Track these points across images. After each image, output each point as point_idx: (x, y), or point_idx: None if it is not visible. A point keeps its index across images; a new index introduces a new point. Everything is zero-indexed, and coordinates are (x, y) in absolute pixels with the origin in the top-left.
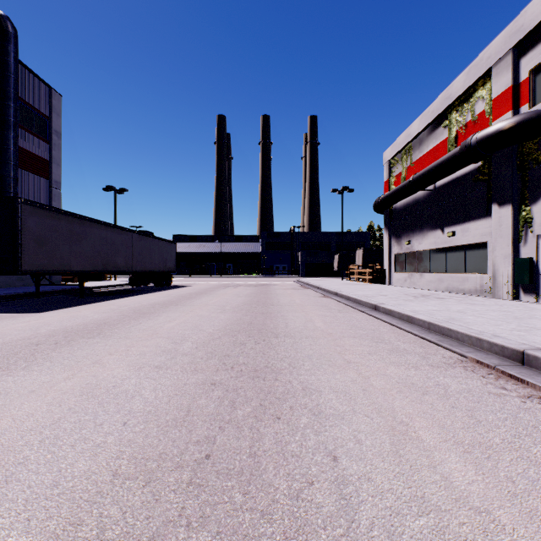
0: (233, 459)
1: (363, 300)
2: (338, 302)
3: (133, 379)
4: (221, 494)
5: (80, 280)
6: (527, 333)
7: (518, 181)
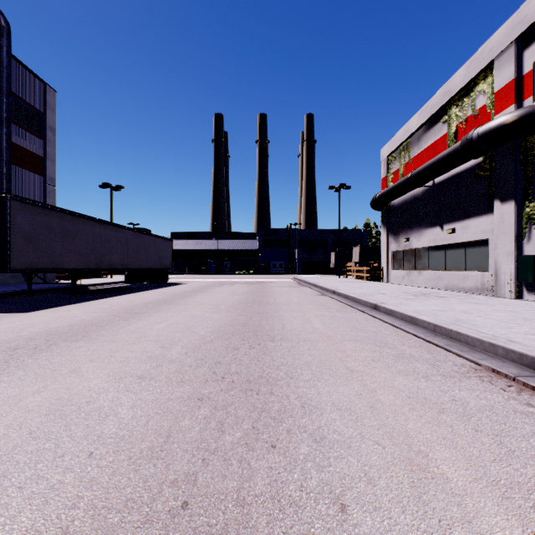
0: (216, 509)
1: (362, 299)
2: (336, 300)
3: (111, 392)
4: None
5: (73, 278)
6: None
7: (521, 176)
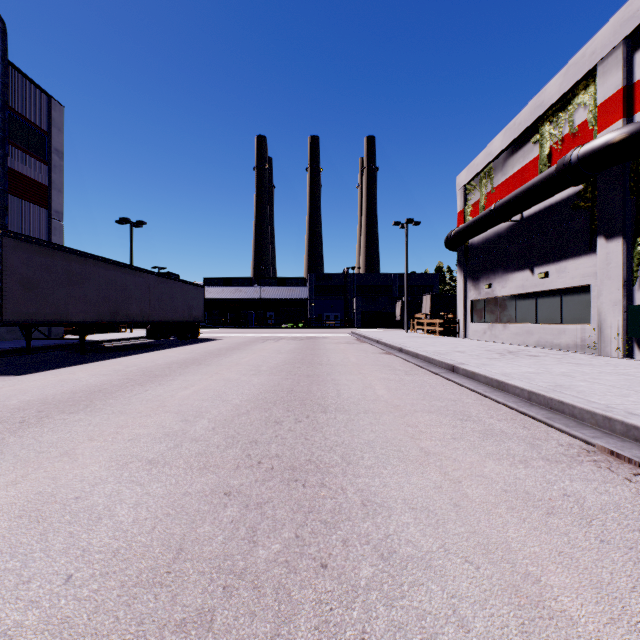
0: None
1: (435, 358)
2: (404, 360)
3: (110, 483)
4: None
5: (81, 332)
6: None
7: (632, 207)
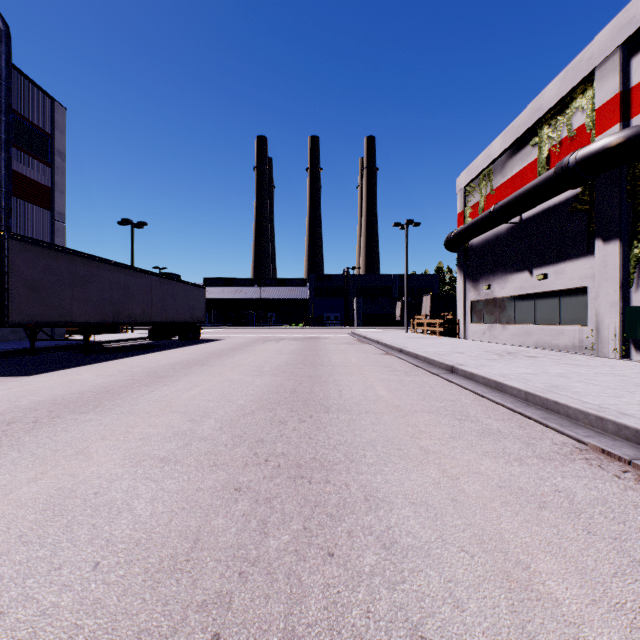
0: None
1: (435, 359)
2: (404, 361)
3: (126, 480)
4: None
5: (85, 333)
6: None
7: (628, 210)
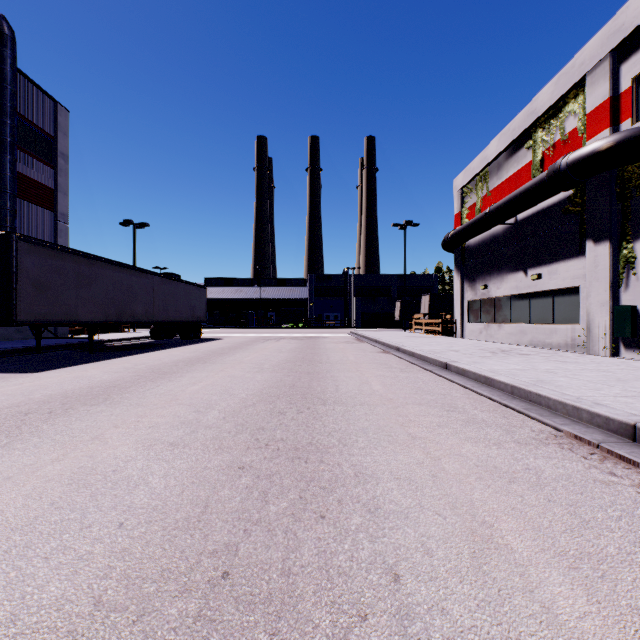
0: (260, 579)
1: (430, 357)
2: (400, 359)
3: (140, 460)
4: (239, 636)
5: (90, 332)
6: (636, 400)
7: (618, 212)
